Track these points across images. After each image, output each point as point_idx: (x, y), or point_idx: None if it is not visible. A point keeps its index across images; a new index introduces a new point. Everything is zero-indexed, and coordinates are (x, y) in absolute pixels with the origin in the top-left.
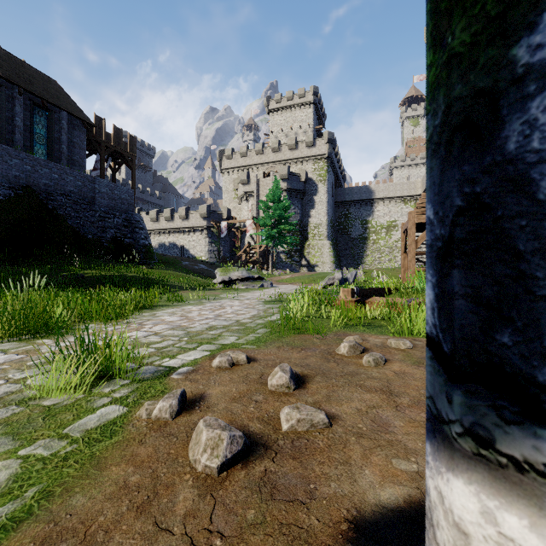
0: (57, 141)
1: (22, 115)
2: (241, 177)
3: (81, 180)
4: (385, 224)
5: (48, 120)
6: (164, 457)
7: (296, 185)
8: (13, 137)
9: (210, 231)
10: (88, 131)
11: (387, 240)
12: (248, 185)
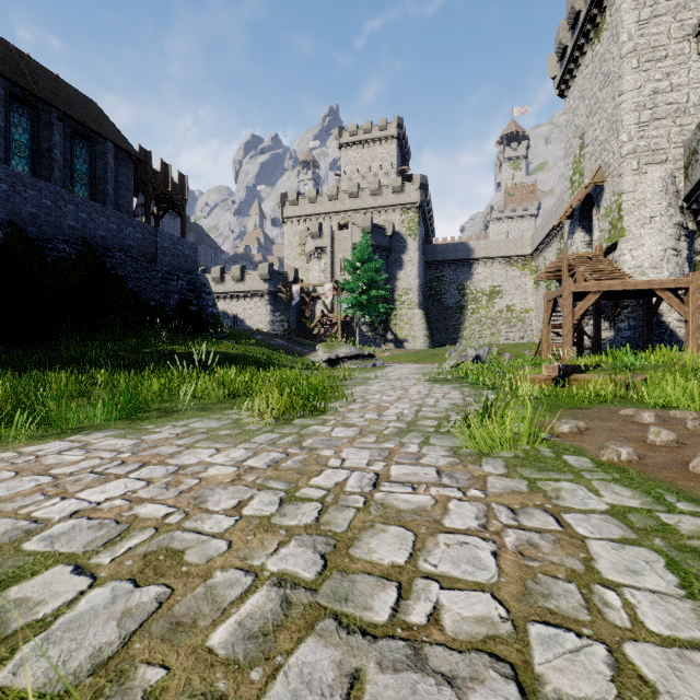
0: (101, 180)
1: (62, 147)
2: (312, 229)
3: (141, 232)
4: (486, 290)
5: (90, 153)
6: (695, 477)
7: (381, 240)
8: (50, 175)
9: (272, 297)
10: (135, 168)
11: (489, 309)
12: (320, 239)
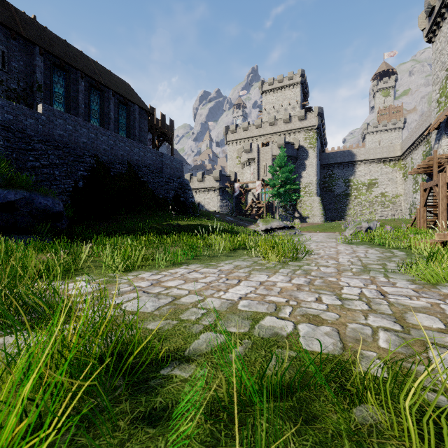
0: (132, 127)
1: (114, 110)
2: (245, 147)
3: (155, 155)
4: (365, 182)
5: (127, 113)
6: None
7: (290, 152)
8: (108, 127)
9: (221, 191)
10: (148, 119)
11: (368, 195)
12: (251, 153)
